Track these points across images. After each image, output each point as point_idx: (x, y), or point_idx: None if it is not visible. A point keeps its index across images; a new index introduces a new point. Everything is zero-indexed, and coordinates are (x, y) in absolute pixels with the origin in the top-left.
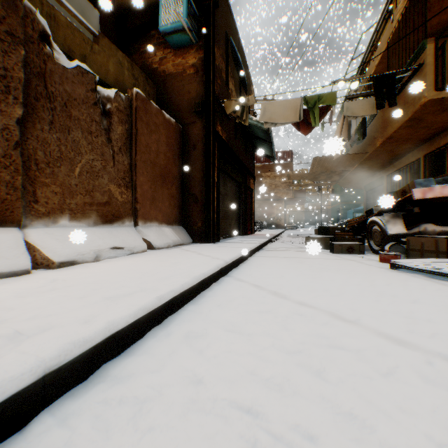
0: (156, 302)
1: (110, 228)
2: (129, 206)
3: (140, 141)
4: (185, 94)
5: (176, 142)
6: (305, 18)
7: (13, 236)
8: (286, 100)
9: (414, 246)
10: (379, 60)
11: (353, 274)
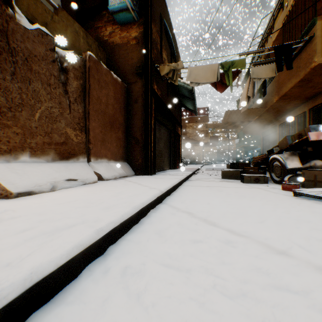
0: (94, 236)
1: (66, 163)
2: (83, 146)
3: (92, 94)
4: (129, 60)
5: (121, 97)
6: (221, 3)
7: None
8: (207, 65)
9: (308, 177)
10: (275, 37)
11: (266, 201)
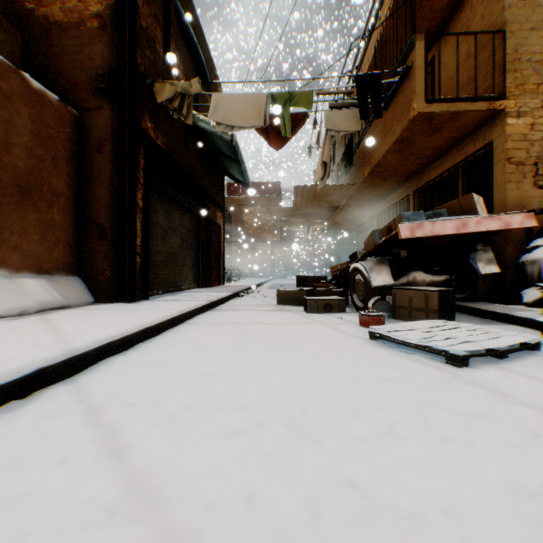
0: None
1: None
2: None
3: None
4: (84, 60)
5: (61, 135)
6: None
7: None
8: (247, 94)
9: (402, 301)
10: (367, 70)
11: (314, 354)
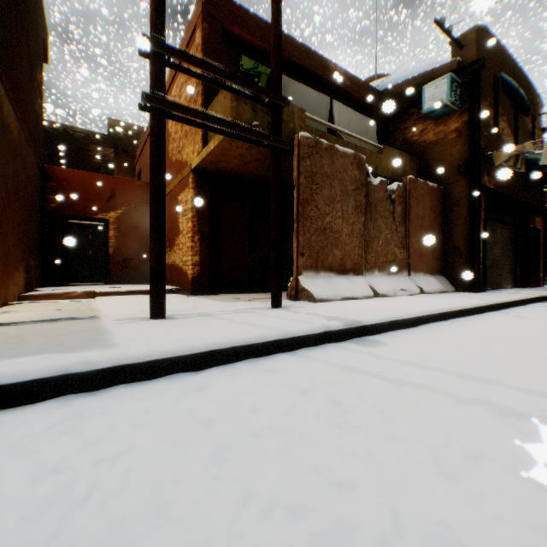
0: (454, 307)
1: (395, 277)
2: (404, 262)
3: (411, 212)
4: (445, 157)
5: (437, 203)
6: None
7: (363, 280)
8: None
9: None
10: None
11: None
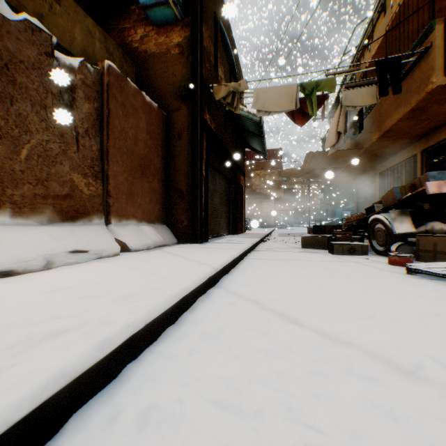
0: (93, 354)
1: (72, 227)
2: (98, 201)
3: (113, 123)
4: (169, 76)
5: (158, 130)
6: None
7: None
8: (281, 86)
9: (424, 246)
10: (375, 50)
11: (369, 281)
